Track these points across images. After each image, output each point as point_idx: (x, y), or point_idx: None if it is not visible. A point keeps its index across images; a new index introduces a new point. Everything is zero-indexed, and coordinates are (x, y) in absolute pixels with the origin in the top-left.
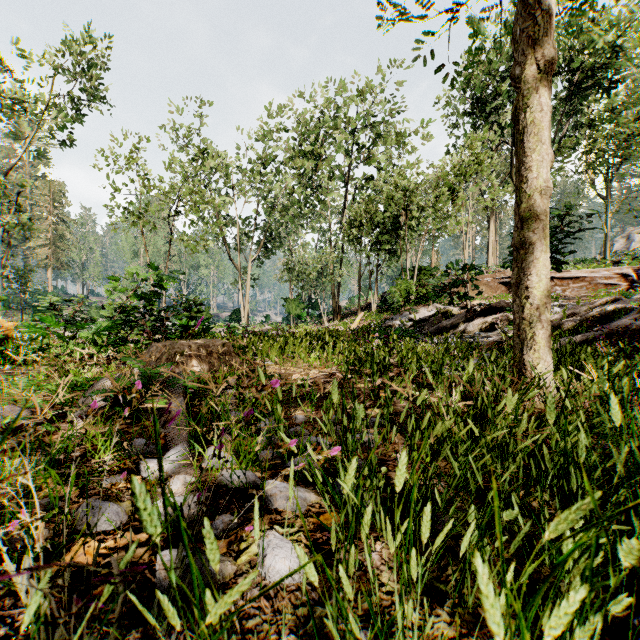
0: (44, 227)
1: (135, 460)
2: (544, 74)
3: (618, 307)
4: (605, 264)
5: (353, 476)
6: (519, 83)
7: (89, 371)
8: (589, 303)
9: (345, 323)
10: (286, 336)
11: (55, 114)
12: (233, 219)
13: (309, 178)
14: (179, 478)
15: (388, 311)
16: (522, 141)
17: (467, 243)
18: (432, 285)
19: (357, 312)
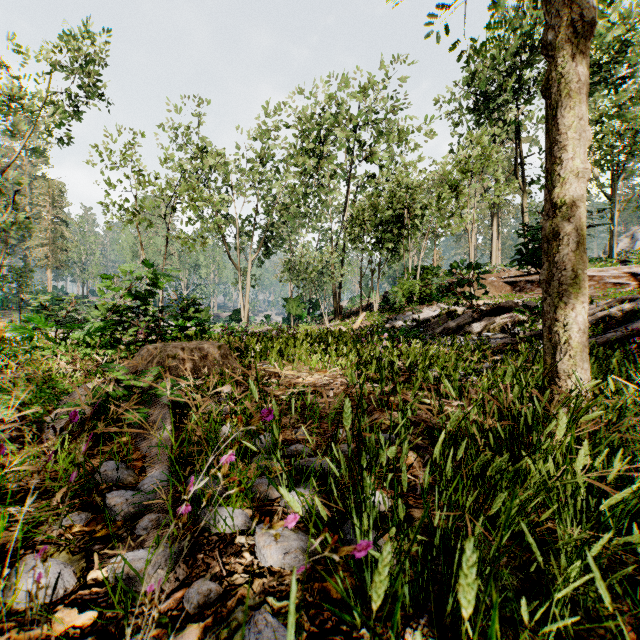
0: (43, 227)
1: (103, 490)
2: (581, 39)
3: (637, 307)
4: (612, 263)
5: (387, 577)
6: (551, 51)
7: (73, 376)
8: (604, 303)
9: (346, 323)
10: (286, 337)
11: (52, 111)
12: (233, 218)
13: (310, 176)
14: (151, 519)
15: (390, 311)
16: (554, 117)
17: (472, 241)
18: (435, 284)
19: (358, 312)
